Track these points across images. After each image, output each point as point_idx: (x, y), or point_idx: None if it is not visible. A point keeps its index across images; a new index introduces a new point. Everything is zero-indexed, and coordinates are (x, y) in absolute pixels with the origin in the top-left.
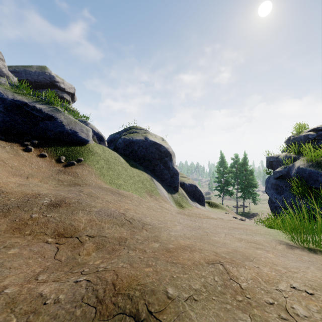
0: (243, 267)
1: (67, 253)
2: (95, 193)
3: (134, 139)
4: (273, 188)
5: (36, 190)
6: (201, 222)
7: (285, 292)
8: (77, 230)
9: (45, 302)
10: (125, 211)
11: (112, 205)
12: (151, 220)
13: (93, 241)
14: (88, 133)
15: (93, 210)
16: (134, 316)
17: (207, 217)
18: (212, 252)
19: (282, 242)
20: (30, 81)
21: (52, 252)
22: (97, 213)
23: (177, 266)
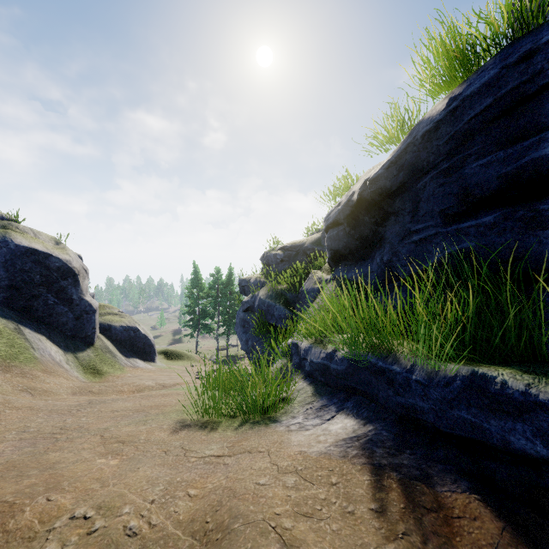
0: (20, 512)
1: None
2: None
3: None
4: (241, 325)
5: None
6: (86, 413)
7: (56, 530)
8: None
9: None
10: None
11: None
12: None
13: None
14: None
15: None
16: None
17: (136, 387)
18: None
19: (178, 422)
20: None
21: None
22: None
23: None
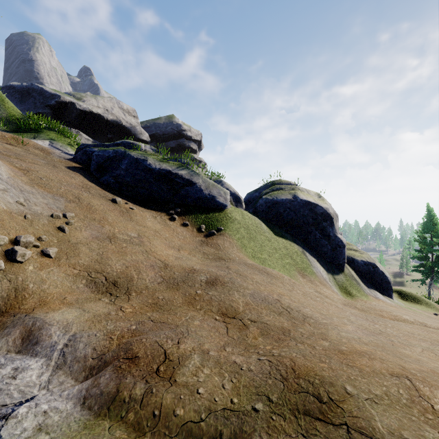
0: None
1: (236, 333)
2: (242, 271)
3: (279, 198)
4: None
5: (190, 264)
6: (384, 325)
7: None
8: (237, 311)
9: (241, 368)
10: (279, 297)
11: (263, 288)
12: (311, 312)
13: (256, 326)
14: (226, 197)
15: (247, 292)
16: (316, 397)
17: (394, 316)
18: (397, 365)
19: None
20: (159, 134)
21: (224, 330)
22: (252, 296)
23: (353, 369)
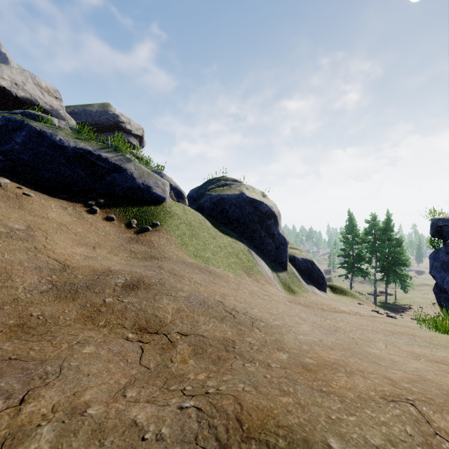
0: None
1: (155, 358)
2: (179, 270)
3: (224, 194)
4: (445, 269)
5: (106, 265)
6: (334, 319)
7: None
8: (163, 323)
9: (143, 436)
10: (222, 298)
11: (203, 288)
12: (260, 312)
13: (188, 342)
14: (164, 188)
15: (180, 295)
16: None
17: (334, 309)
18: (383, 379)
19: None
20: (91, 123)
21: (136, 355)
22: (186, 299)
23: (332, 399)
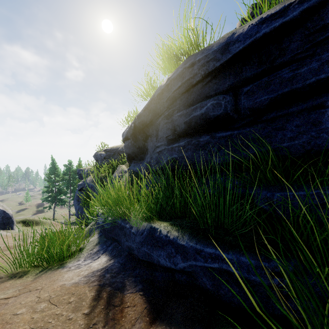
0: None
1: None
2: None
3: None
4: (76, 200)
5: None
6: None
7: None
8: None
9: None
10: None
11: None
12: None
13: None
14: None
15: None
16: None
17: None
18: None
19: None
20: None
21: None
22: None
23: None
